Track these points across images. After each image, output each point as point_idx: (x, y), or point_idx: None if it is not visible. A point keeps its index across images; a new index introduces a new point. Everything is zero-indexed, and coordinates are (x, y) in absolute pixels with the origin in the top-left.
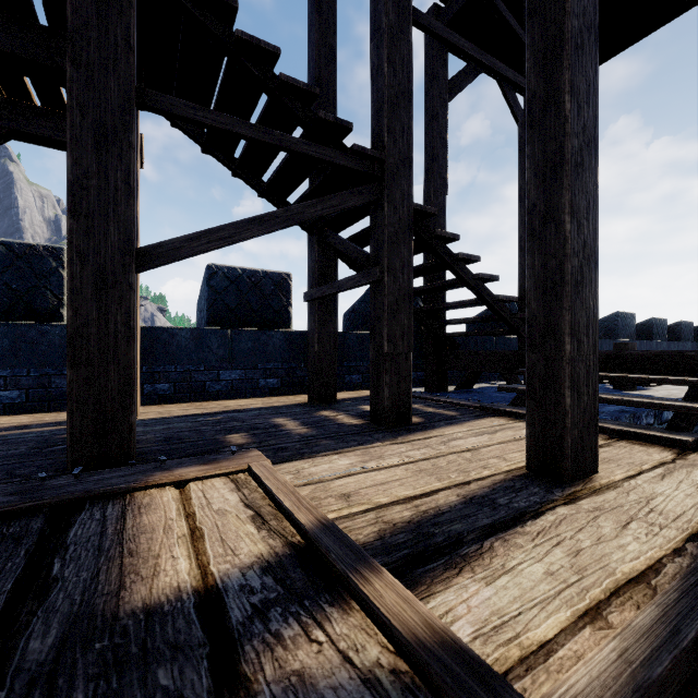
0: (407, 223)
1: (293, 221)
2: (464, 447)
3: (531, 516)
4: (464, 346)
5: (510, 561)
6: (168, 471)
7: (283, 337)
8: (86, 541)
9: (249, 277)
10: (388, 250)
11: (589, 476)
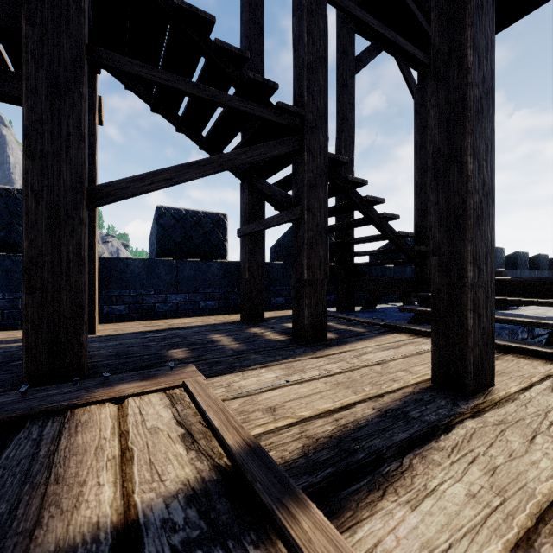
0: (323, 169)
1: (227, 166)
2: (373, 361)
3: (443, 430)
4: (368, 274)
5: (431, 480)
6: (109, 387)
7: (219, 266)
8: (16, 465)
9: (191, 217)
10: (308, 192)
11: (487, 388)
